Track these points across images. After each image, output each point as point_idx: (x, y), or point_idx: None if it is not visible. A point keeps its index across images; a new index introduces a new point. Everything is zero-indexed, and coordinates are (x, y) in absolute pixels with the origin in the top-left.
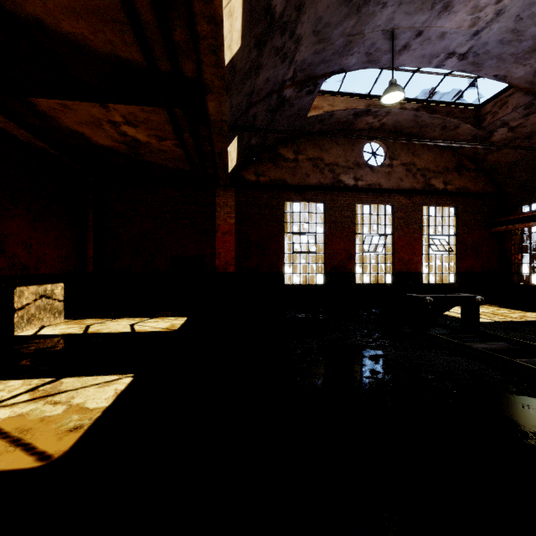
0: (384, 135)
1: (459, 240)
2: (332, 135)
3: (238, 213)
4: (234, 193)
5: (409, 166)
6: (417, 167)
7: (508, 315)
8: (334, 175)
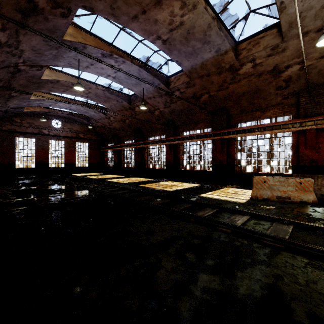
0: (61, 118)
1: (89, 153)
2: (39, 115)
3: None
4: None
5: (71, 129)
6: (74, 129)
7: (92, 174)
8: (39, 129)
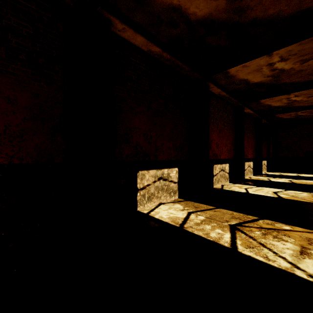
0: None
1: None
2: None
3: None
4: None
5: None
6: None
7: None
8: None
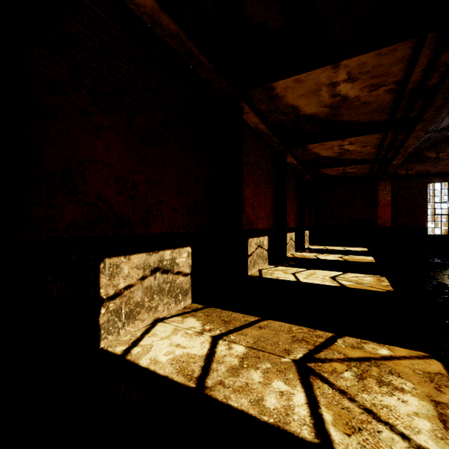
0: None
1: None
2: None
3: (393, 193)
4: (390, 183)
5: None
6: None
7: None
8: None
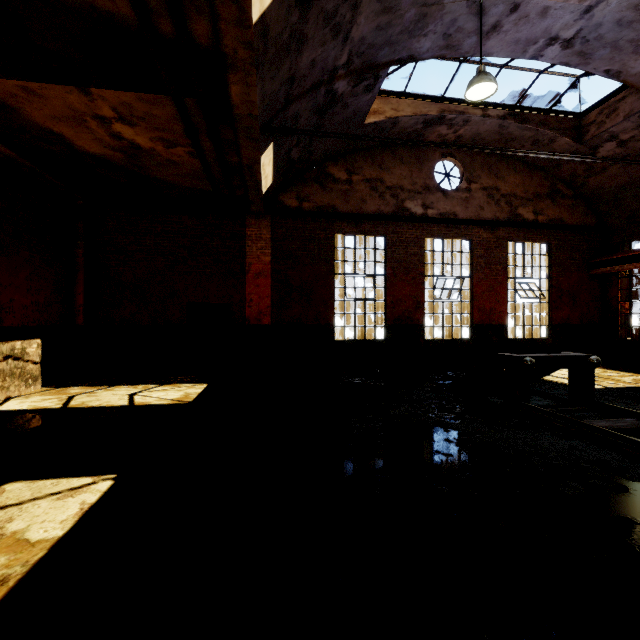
0: (461, 151)
1: (552, 285)
2: (395, 150)
3: (275, 248)
4: (269, 223)
5: (492, 191)
6: (501, 192)
7: (619, 379)
8: (398, 201)
